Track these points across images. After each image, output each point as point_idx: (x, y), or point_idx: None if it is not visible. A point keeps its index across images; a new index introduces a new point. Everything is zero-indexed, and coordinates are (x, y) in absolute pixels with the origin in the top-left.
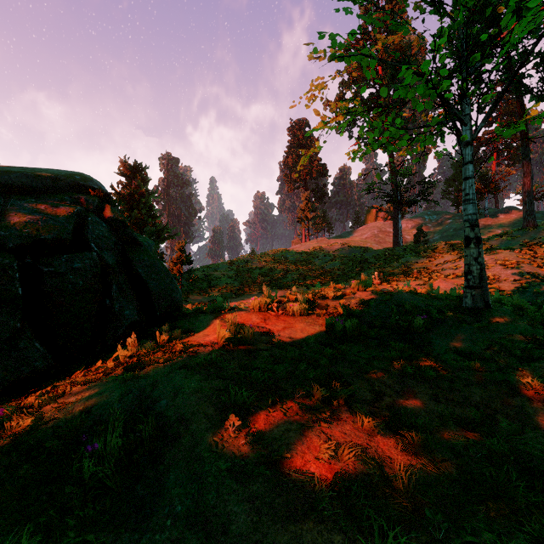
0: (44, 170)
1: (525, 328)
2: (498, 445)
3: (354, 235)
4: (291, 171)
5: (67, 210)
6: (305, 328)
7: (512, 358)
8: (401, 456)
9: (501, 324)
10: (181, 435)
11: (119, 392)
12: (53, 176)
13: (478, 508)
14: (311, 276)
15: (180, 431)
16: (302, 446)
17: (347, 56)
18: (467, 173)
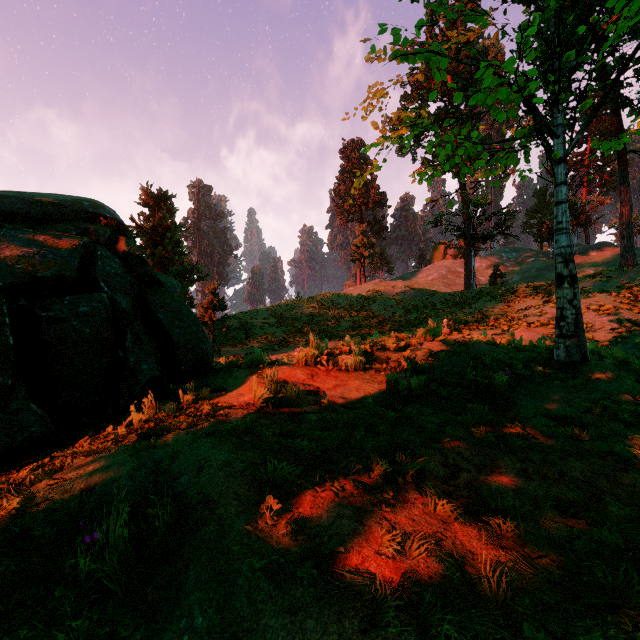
0: (46, 195)
1: (633, 386)
2: (611, 537)
3: (418, 277)
4: (343, 200)
5: (71, 242)
6: (361, 386)
7: (619, 423)
8: (486, 550)
9: (603, 381)
10: (205, 522)
11: (130, 465)
12: (55, 202)
13: (590, 623)
14: (367, 325)
15: (204, 516)
16: (358, 537)
17: (412, 54)
18: (560, 197)
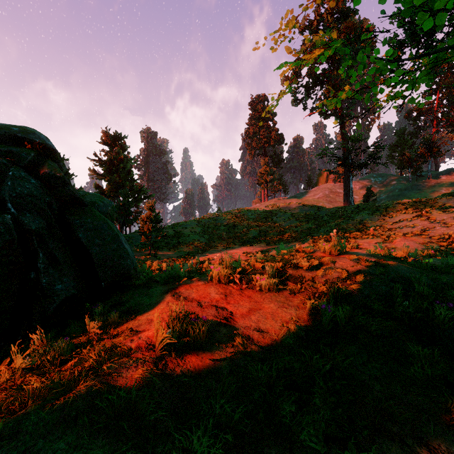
0: None
1: None
2: None
3: (307, 196)
4: (251, 140)
5: None
6: (277, 312)
7: None
8: None
9: None
10: None
11: None
12: None
13: None
14: (271, 233)
15: None
16: None
17: None
18: None
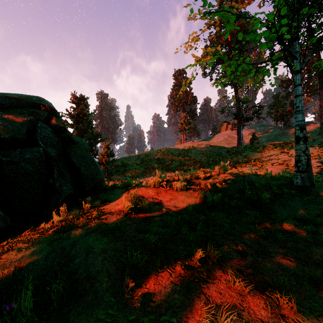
0: (12, 94)
1: None
2: None
3: (213, 139)
4: (175, 100)
5: (22, 118)
6: (185, 199)
7: None
8: (271, 318)
9: None
10: (86, 293)
11: (46, 250)
12: (17, 97)
13: None
14: (187, 164)
15: (86, 288)
16: (185, 310)
17: (214, 12)
18: (298, 92)
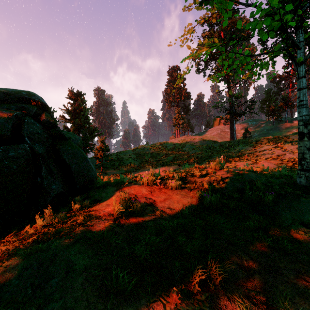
0: (1, 88)
1: None
2: None
3: (206, 134)
4: (169, 96)
5: (8, 114)
6: (180, 199)
7: None
8: None
9: None
10: None
11: (21, 266)
12: (5, 92)
13: None
14: (181, 158)
15: None
16: None
17: None
18: (301, 85)
